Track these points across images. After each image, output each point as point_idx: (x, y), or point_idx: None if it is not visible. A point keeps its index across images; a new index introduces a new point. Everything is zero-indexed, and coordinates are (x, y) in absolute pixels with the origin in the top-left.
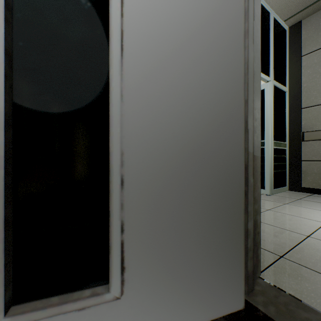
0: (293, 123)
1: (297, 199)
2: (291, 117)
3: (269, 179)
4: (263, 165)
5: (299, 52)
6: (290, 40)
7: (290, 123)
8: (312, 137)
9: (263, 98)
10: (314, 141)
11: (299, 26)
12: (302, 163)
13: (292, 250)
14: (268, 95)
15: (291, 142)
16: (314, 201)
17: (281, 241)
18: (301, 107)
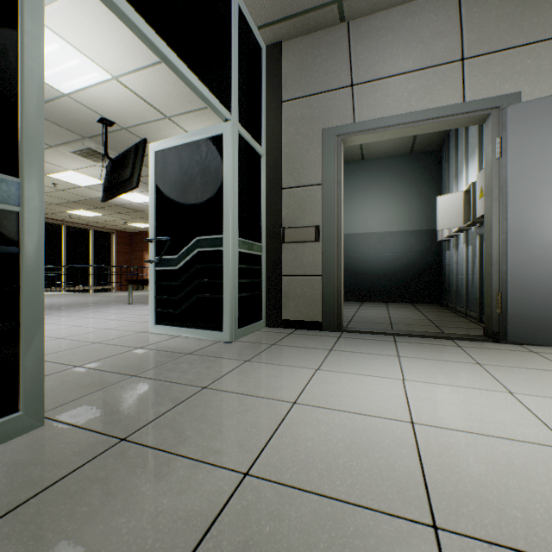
0: (271, 212)
1: (270, 345)
2: (269, 200)
3: (230, 311)
4: (220, 285)
5: (279, 93)
6: (268, 69)
7: (267, 211)
8: (295, 237)
9: (221, 152)
10: (298, 243)
11: (280, 50)
12: (283, 280)
13: None
14: (227, 146)
15: (269, 243)
16: (293, 346)
17: (154, 549)
18: (282, 187)
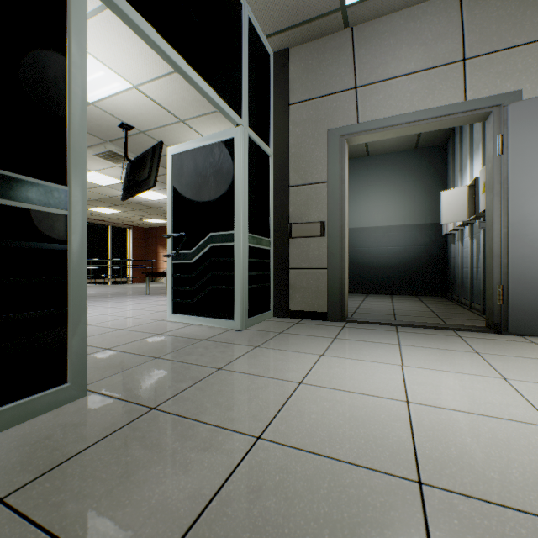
0: (279, 209)
1: (278, 333)
2: (277, 198)
3: (241, 301)
4: (232, 277)
5: (286, 97)
6: (276, 74)
7: (275, 208)
8: (301, 232)
9: (232, 154)
10: (304, 238)
11: (287, 56)
12: (290, 273)
13: (197, 523)
14: (239, 149)
15: (277, 238)
16: (299, 334)
17: (186, 488)
18: (289, 185)
